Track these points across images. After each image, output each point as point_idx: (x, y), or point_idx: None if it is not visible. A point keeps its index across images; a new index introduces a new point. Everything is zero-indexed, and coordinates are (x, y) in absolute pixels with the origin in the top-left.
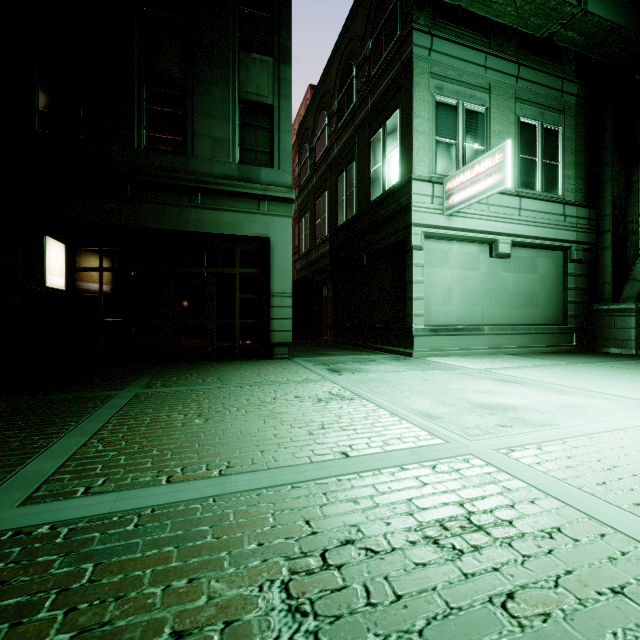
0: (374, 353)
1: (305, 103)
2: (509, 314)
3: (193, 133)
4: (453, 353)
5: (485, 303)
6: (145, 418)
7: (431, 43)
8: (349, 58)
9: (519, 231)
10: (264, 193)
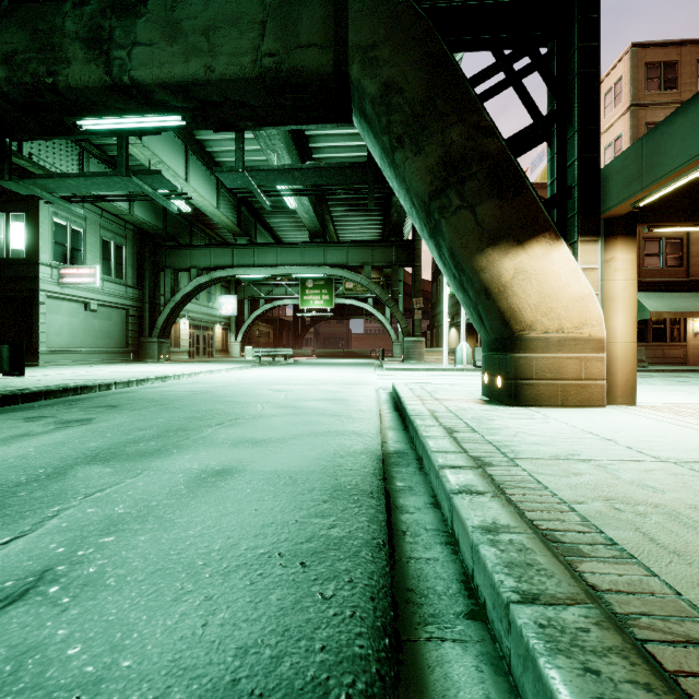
0: None
1: None
2: (97, 342)
3: None
4: (64, 364)
5: (83, 336)
6: None
7: None
8: None
9: (103, 298)
10: None
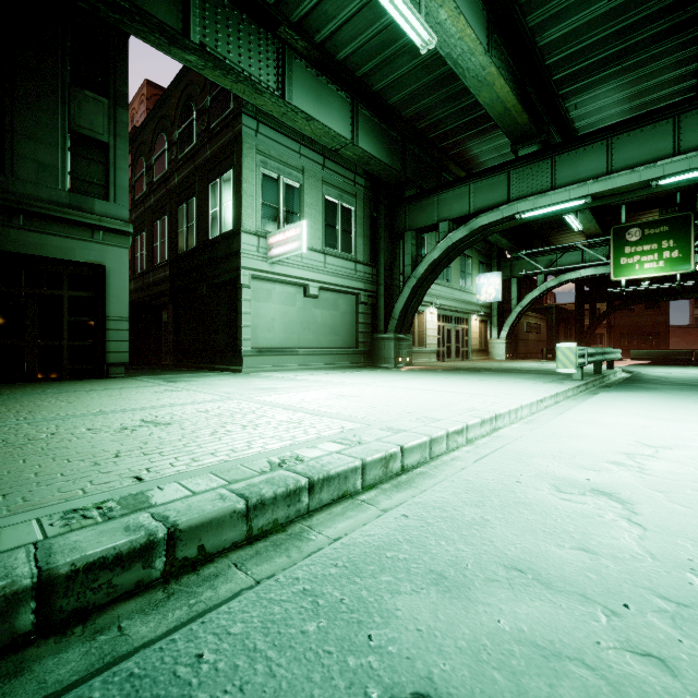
0: (211, 372)
1: (140, 97)
2: (319, 340)
3: (13, 153)
4: (275, 369)
5: (301, 331)
6: (15, 405)
7: (257, 127)
8: (190, 99)
9: (325, 279)
10: (99, 223)
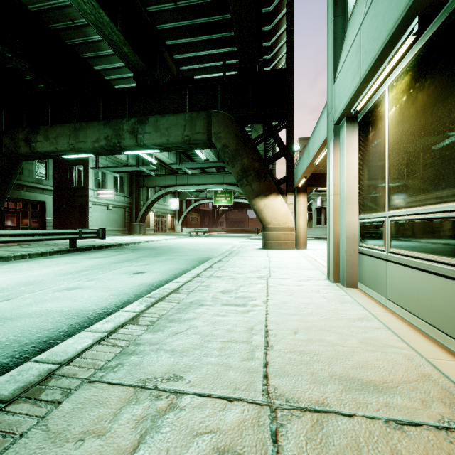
0: None
1: None
2: (112, 225)
3: (23, 168)
4: None
5: (106, 222)
6: None
7: None
8: None
9: (114, 203)
10: (45, 188)
